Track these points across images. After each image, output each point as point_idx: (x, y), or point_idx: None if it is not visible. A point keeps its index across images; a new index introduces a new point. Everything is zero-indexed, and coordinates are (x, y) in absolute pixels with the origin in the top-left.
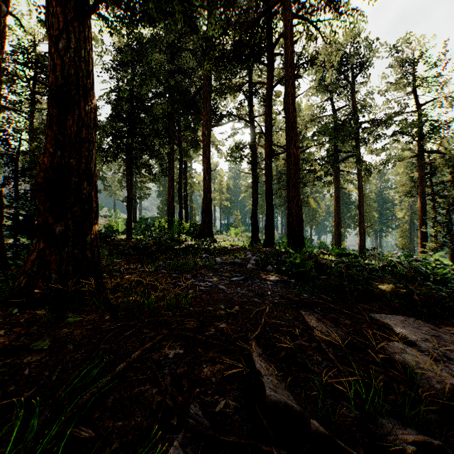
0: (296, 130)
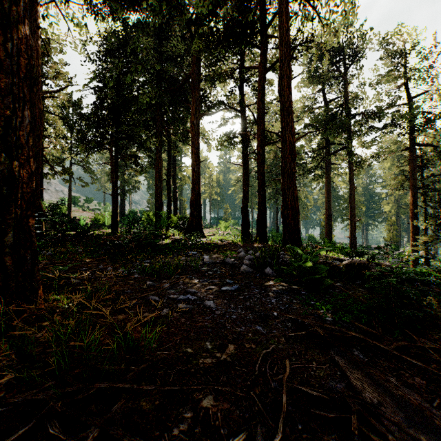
0: (292, 115)
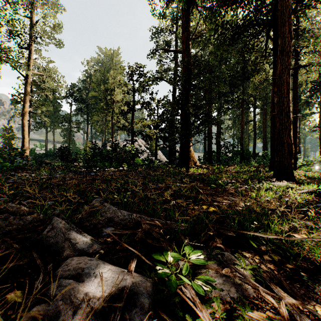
0: None
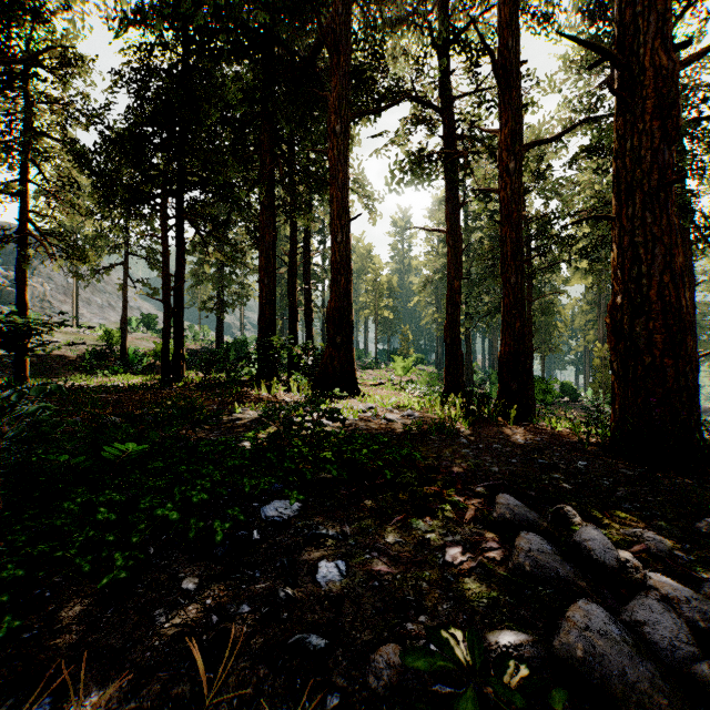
0: None
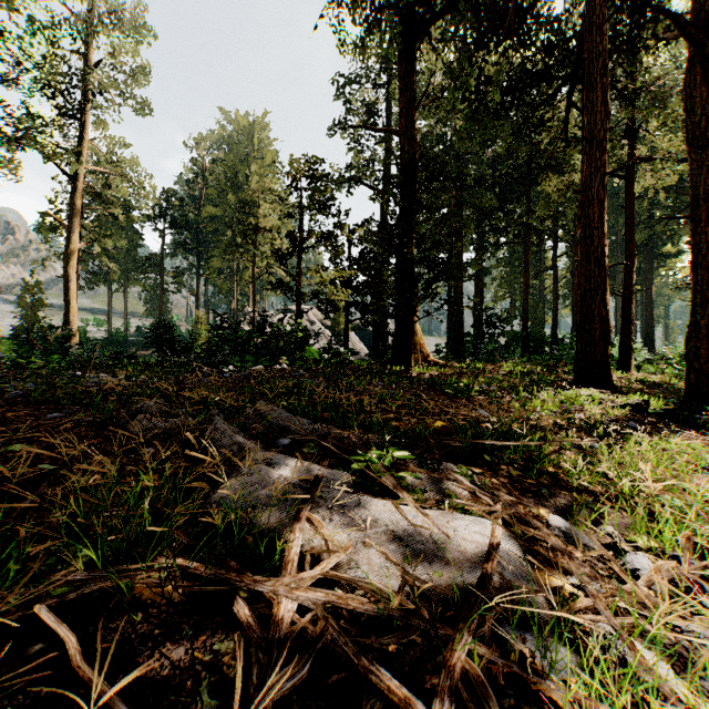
0: None
